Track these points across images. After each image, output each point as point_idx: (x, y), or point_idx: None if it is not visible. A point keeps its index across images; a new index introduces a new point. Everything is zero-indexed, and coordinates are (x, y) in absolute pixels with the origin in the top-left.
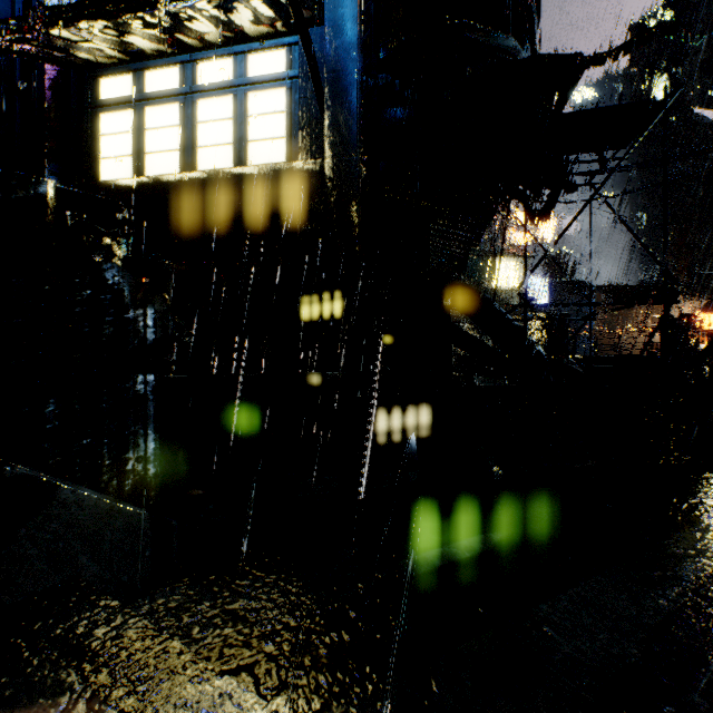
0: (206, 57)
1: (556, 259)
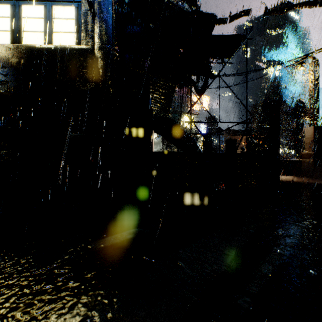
0: None
1: (209, 118)
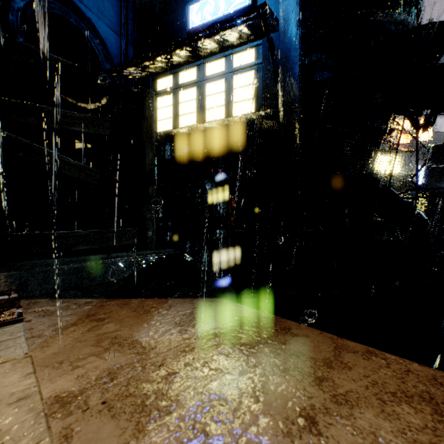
0: (210, 60)
1: (431, 150)
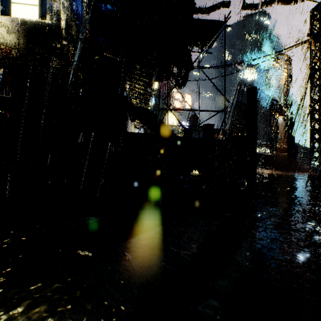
0: None
1: (192, 117)
